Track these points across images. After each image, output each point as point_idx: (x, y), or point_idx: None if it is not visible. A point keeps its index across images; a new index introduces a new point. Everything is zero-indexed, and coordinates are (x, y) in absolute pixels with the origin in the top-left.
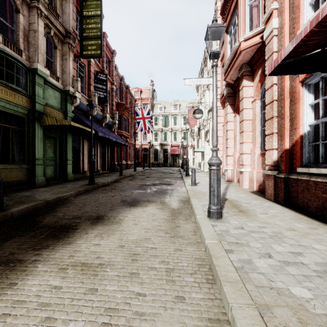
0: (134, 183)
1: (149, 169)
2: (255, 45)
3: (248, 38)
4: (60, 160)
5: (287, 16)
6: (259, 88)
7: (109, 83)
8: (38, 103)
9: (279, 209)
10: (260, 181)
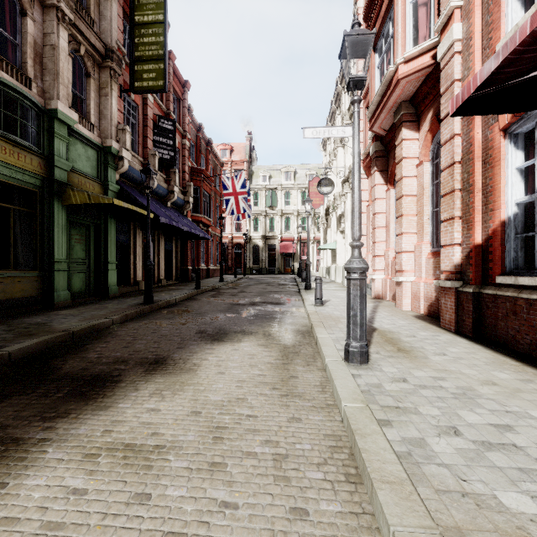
0: (220, 301)
1: (245, 279)
2: (423, 70)
3: (410, 58)
4: (96, 263)
5: (479, 19)
6: (429, 143)
7: (178, 135)
8: (59, 168)
9: (466, 346)
10: (431, 299)
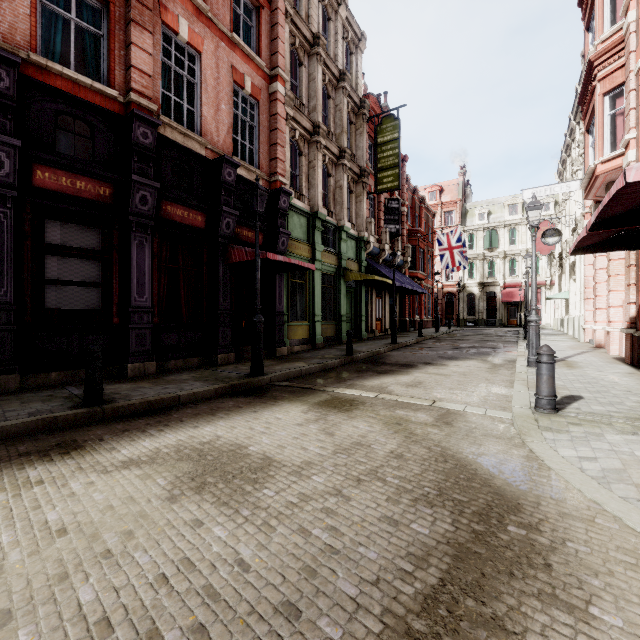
0: (443, 345)
1: (459, 330)
2: (618, 168)
3: (606, 160)
4: (354, 317)
5: None
6: None
7: None
8: (343, 260)
9: (622, 368)
10: None
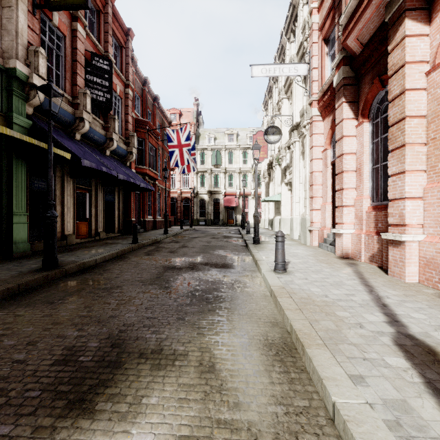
0: (152, 262)
1: (190, 230)
2: None
3: None
4: None
5: None
6: None
7: (119, 83)
8: None
9: None
10: None
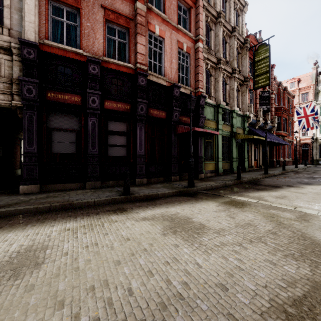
0: (301, 175)
1: (313, 167)
2: None
3: None
4: (240, 158)
5: None
6: None
7: None
8: (234, 128)
9: None
10: None
